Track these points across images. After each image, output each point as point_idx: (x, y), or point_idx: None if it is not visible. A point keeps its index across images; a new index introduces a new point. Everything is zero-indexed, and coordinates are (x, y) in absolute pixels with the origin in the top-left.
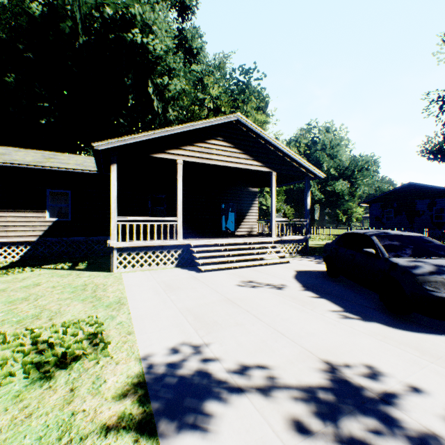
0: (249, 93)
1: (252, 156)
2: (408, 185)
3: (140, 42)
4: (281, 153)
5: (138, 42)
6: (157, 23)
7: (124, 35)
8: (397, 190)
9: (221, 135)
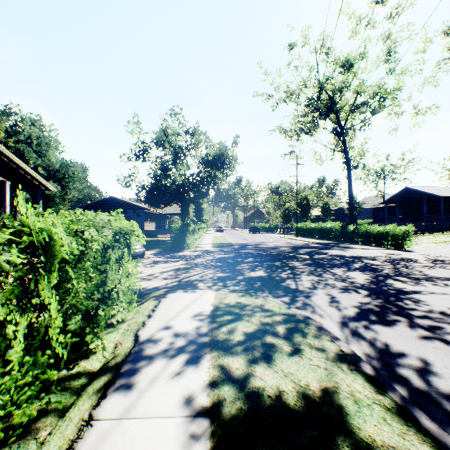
0: None
1: None
2: (112, 198)
3: None
4: (17, 166)
5: None
6: None
7: None
8: (104, 201)
9: None
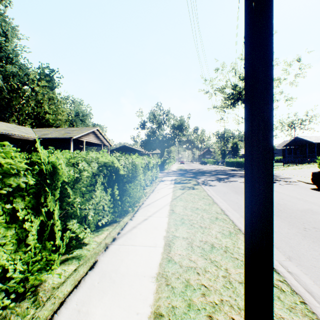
0: (51, 82)
1: (98, 139)
2: (124, 146)
3: None
4: (104, 138)
5: None
6: (12, 34)
7: None
8: (120, 147)
9: (92, 132)
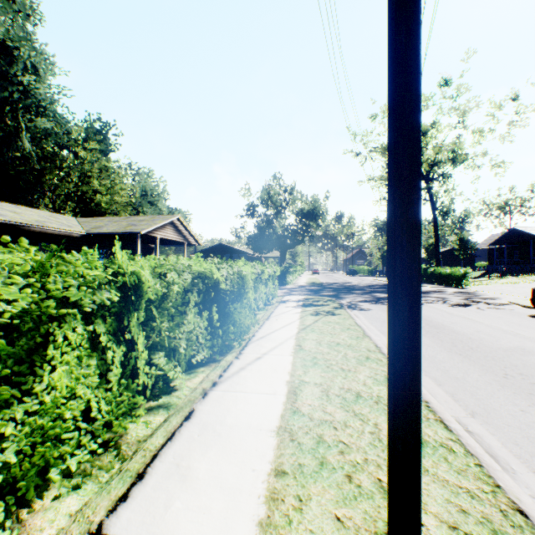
0: (104, 142)
1: (180, 234)
2: (220, 244)
3: (24, 79)
4: (189, 233)
5: (23, 78)
6: (45, 69)
7: (12, 70)
8: (214, 247)
9: (170, 224)
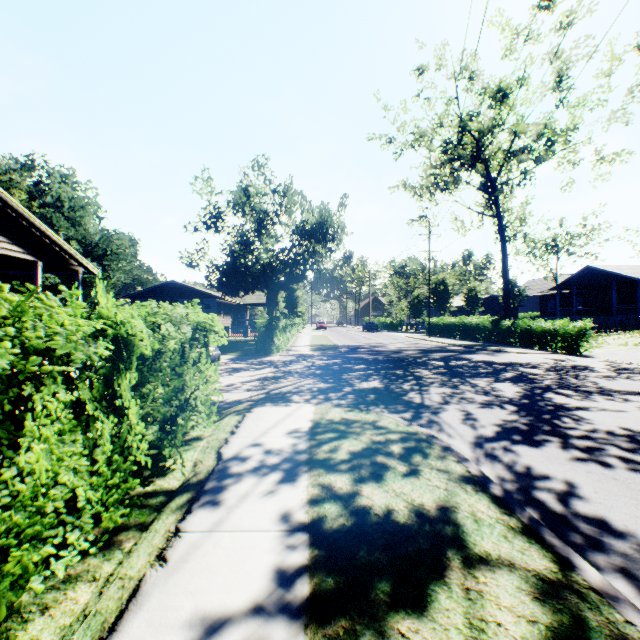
0: None
1: (11, 239)
2: (172, 283)
3: None
4: (51, 241)
5: None
6: None
7: None
8: (162, 287)
9: None
